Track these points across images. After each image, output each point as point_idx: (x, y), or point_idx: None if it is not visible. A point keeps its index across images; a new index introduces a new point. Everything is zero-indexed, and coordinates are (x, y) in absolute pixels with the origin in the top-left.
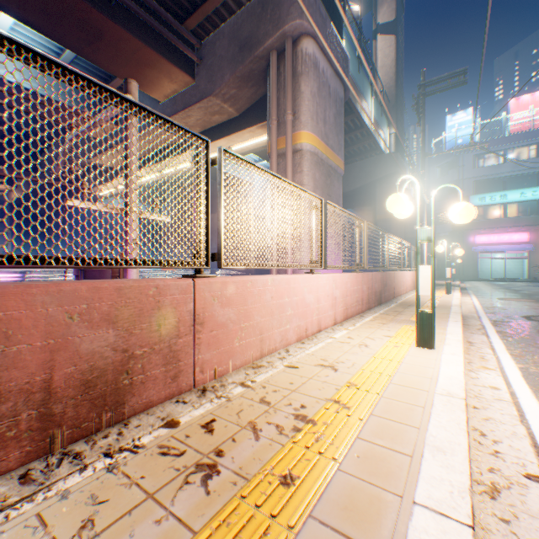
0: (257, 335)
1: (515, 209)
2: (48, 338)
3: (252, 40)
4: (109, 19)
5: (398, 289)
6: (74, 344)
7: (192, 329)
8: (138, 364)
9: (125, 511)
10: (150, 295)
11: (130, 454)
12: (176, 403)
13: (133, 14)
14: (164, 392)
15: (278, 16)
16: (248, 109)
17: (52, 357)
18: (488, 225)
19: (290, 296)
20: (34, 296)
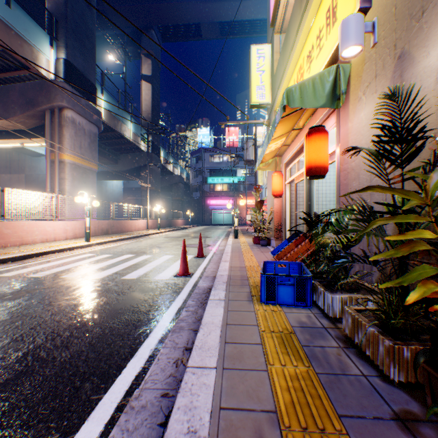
0: (21, 238)
1: (228, 187)
2: None
3: (35, 101)
4: None
5: (130, 228)
6: None
7: None
8: None
9: None
10: None
11: None
12: None
13: None
14: None
15: (50, 97)
16: (36, 128)
17: None
18: (216, 194)
19: (38, 228)
20: None
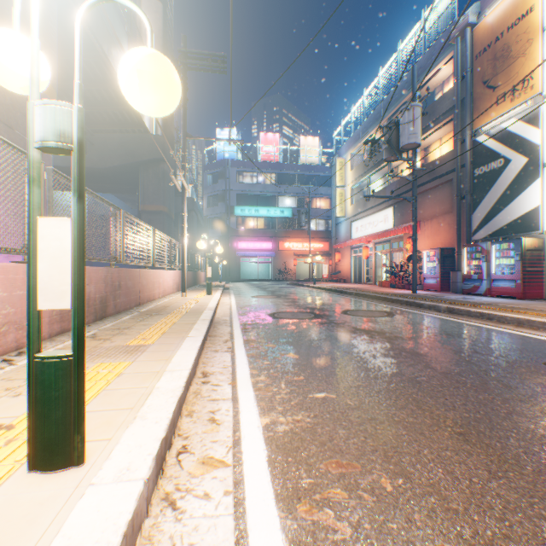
0: None
1: (265, 223)
2: None
3: None
4: None
5: (151, 292)
6: None
7: None
8: None
9: None
10: None
11: None
12: None
13: None
14: None
15: None
16: None
17: None
18: (247, 233)
19: None
20: None
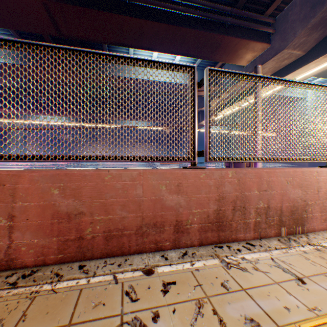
0: None
1: None
2: (280, 190)
3: None
4: (224, 36)
5: None
6: (287, 194)
7: None
8: (308, 208)
9: None
10: (313, 175)
11: (322, 247)
12: None
13: (235, 26)
14: (319, 226)
15: None
16: (313, 47)
17: (281, 198)
18: None
19: None
20: (276, 173)
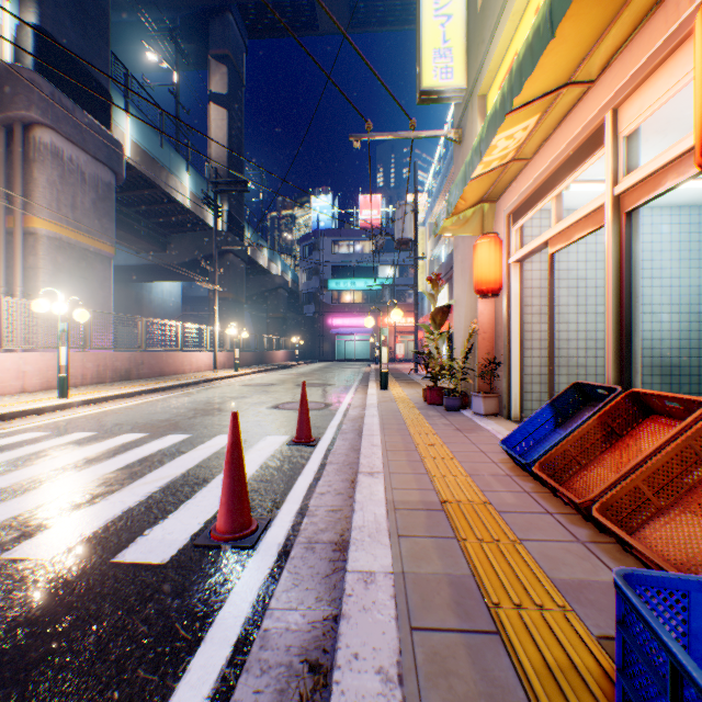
0: None
1: (363, 296)
2: None
3: None
4: None
5: (179, 368)
6: None
7: None
8: None
9: None
10: None
11: None
12: None
13: None
14: None
15: (2, 99)
16: None
17: None
18: (343, 309)
19: None
20: None
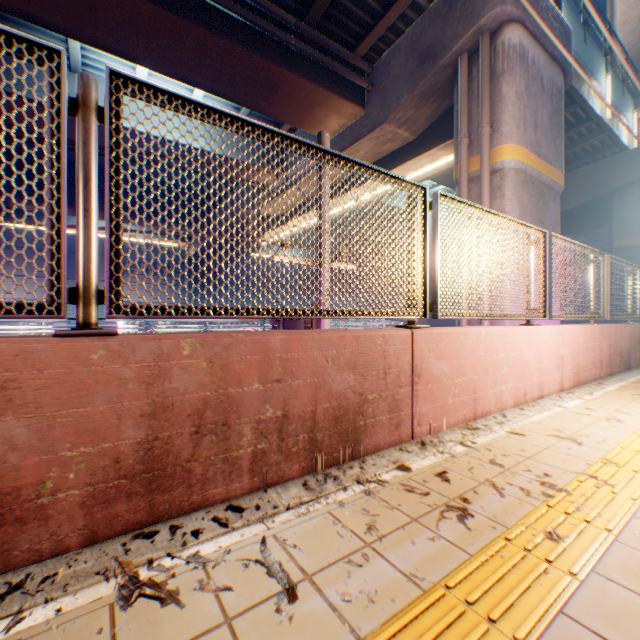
0: (469, 394)
1: None
2: (313, 376)
3: (434, 48)
4: (285, 71)
5: None
6: (328, 383)
7: (410, 380)
8: (369, 408)
9: (397, 525)
10: (377, 344)
11: (378, 485)
12: (400, 451)
13: (306, 58)
14: (388, 439)
15: (470, 10)
16: (425, 130)
17: (315, 393)
18: None
19: (504, 352)
20: (305, 341)
